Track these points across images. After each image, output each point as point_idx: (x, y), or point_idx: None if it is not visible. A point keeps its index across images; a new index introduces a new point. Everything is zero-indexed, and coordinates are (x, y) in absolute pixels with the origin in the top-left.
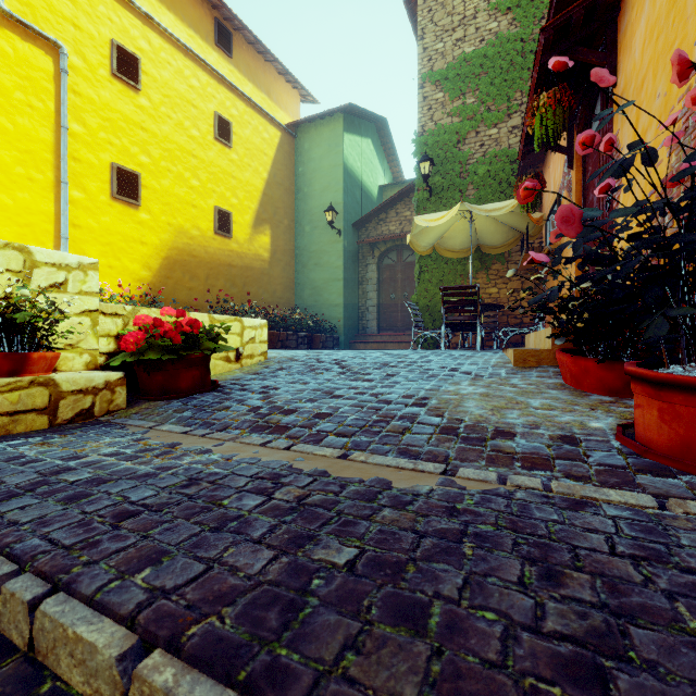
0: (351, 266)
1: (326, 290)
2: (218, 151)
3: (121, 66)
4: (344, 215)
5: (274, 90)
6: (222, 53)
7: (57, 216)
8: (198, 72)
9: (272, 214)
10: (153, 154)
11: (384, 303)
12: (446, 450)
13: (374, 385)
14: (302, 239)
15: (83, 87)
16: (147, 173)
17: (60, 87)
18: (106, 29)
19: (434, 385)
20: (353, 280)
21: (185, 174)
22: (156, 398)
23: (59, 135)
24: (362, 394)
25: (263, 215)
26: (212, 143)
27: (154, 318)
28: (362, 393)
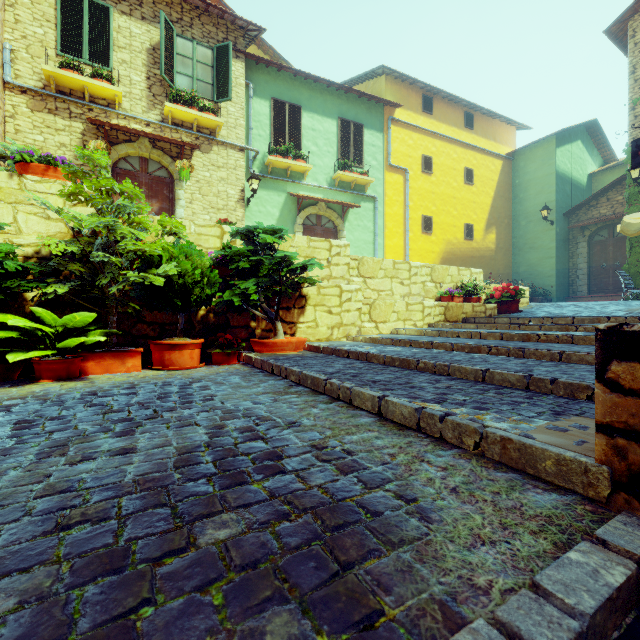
0: (562, 246)
1: (540, 266)
2: (465, 190)
3: (425, 166)
4: (556, 210)
5: (498, 135)
6: (468, 130)
7: (404, 247)
8: (456, 149)
9: (496, 219)
10: (437, 204)
11: (594, 272)
12: (626, 315)
13: (596, 309)
14: (518, 231)
15: (412, 184)
16: (434, 215)
17: (405, 188)
18: (419, 151)
19: (628, 307)
20: (564, 255)
21: (450, 210)
22: (504, 313)
23: (405, 210)
24: (592, 310)
25: (491, 221)
26: (463, 186)
27: (502, 287)
28: (591, 310)
